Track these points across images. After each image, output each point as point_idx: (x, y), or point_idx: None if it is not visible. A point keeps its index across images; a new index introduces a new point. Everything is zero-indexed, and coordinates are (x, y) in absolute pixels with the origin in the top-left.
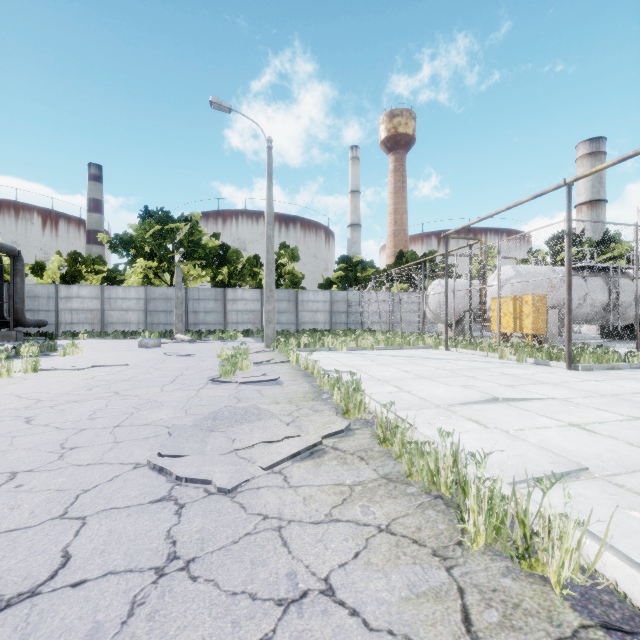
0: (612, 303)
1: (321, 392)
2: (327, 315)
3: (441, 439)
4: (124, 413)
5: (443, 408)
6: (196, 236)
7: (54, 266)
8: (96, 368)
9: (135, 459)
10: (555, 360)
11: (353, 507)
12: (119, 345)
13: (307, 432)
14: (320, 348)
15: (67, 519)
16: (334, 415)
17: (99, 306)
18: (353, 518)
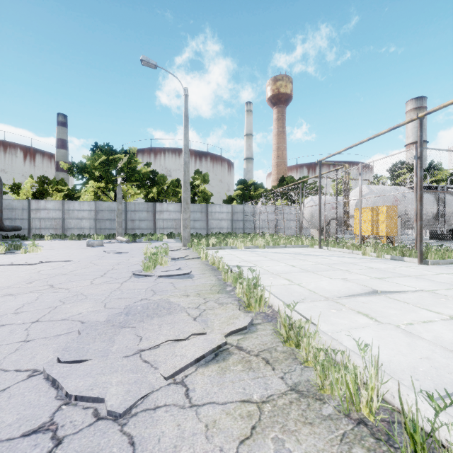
0: (440, 213)
1: (225, 285)
2: (229, 222)
3: (361, 353)
4: (48, 307)
5: (332, 300)
6: (133, 164)
7: (27, 186)
8: (45, 263)
9: (34, 364)
10: (407, 256)
11: (264, 442)
12: (72, 245)
13: (212, 328)
14: (224, 247)
15: None
16: (237, 309)
17: (61, 216)
18: None
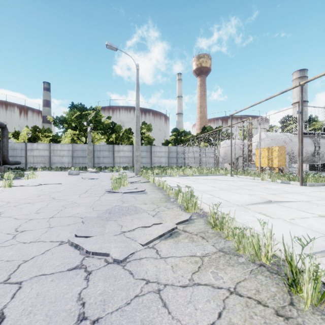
0: (316, 152)
1: (169, 197)
2: (166, 159)
3: (261, 226)
4: (56, 209)
5: (241, 206)
6: (98, 118)
7: (24, 133)
8: (44, 185)
9: (60, 238)
10: (292, 181)
11: (206, 273)
12: (58, 174)
13: (165, 221)
14: (164, 175)
15: (8, 284)
16: (180, 210)
17: (48, 154)
18: (209, 282)
